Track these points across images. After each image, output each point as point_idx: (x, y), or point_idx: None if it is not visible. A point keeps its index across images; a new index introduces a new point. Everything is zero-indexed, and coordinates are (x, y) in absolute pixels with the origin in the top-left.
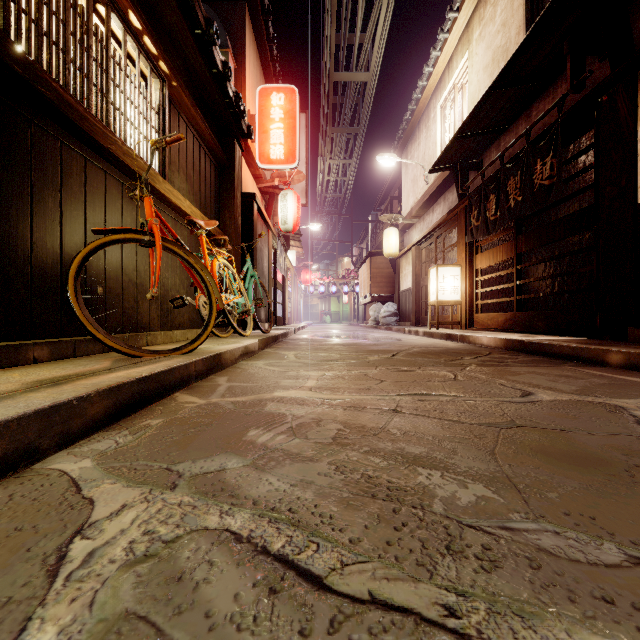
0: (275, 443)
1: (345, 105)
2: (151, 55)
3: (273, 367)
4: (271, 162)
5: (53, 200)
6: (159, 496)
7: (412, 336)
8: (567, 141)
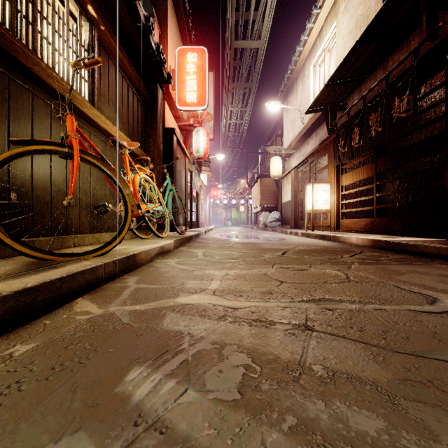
0: (158, 402)
1: (242, 67)
2: None
3: (183, 265)
4: (187, 105)
5: None
6: None
7: (293, 236)
8: (421, 81)
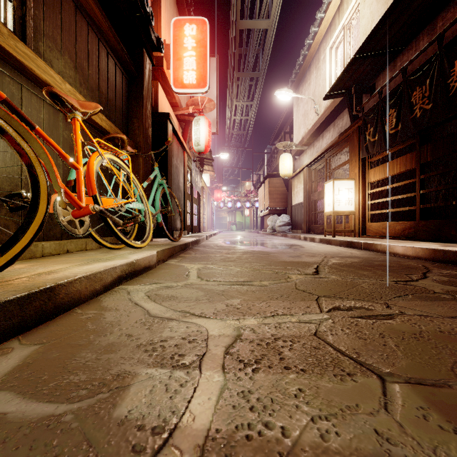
0: None
1: (248, 54)
2: None
3: (154, 303)
4: (184, 86)
5: None
6: None
7: (309, 242)
8: None
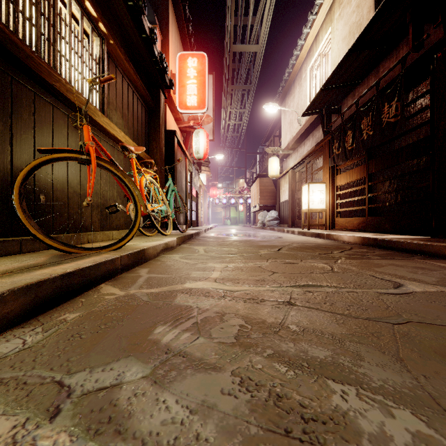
0: (179, 343)
1: (241, 69)
2: (92, 17)
3: (186, 260)
4: (187, 108)
5: (4, 124)
6: (31, 432)
7: (290, 234)
8: (408, 89)
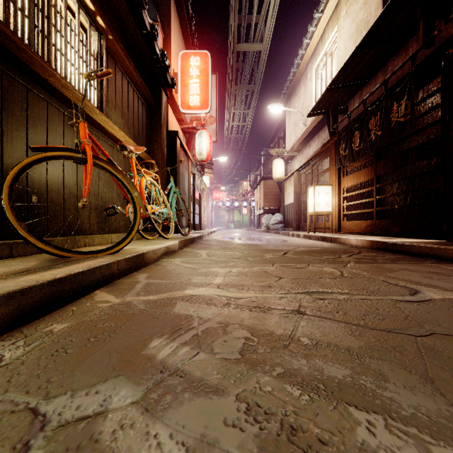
0: (177, 360)
1: (245, 69)
2: (90, 11)
3: (188, 264)
4: (190, 108)
5: None
6: None
7: (295, 238)
8: (418, 87)
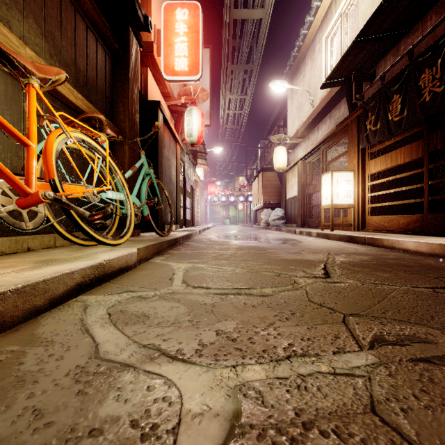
0: None
1: (242, 46)
2: None
3: (113, 328)
4: (175, 73)
5: None
6: None
7: (306, 237)
8: None
